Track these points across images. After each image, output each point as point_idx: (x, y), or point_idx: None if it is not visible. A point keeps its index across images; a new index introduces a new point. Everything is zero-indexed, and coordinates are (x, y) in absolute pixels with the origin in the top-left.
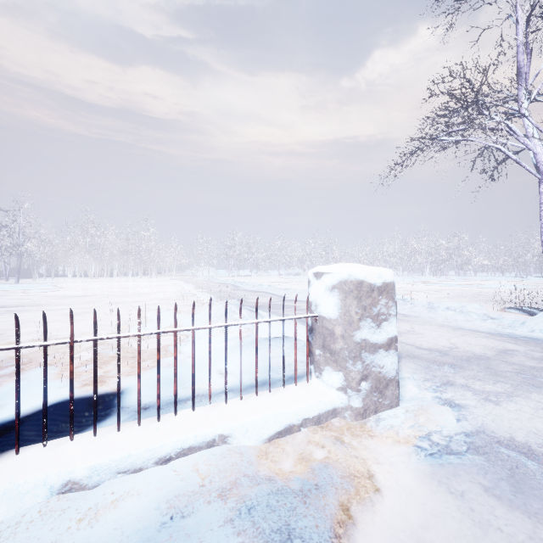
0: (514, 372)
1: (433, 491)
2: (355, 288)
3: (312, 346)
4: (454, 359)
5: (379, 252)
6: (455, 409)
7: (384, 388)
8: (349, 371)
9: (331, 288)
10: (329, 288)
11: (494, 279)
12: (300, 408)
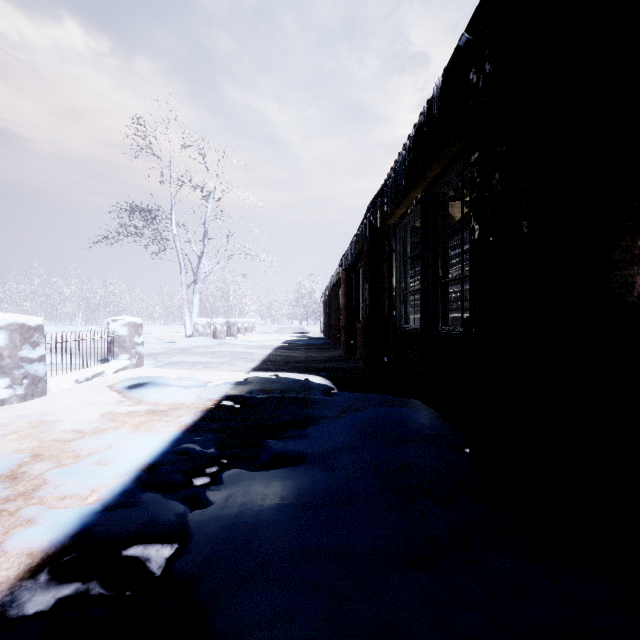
0: (175, 353)
1: (162, 369)
2: (134, 325)
3: (112, 348)
4: (155, 354)
5: (3, 292)
6: (161, 361)
7: (141, 358)
8: (132, 352)
9: (124, 325)
10: (123, 325)
11: (149, 327)
12: (119, 365)
